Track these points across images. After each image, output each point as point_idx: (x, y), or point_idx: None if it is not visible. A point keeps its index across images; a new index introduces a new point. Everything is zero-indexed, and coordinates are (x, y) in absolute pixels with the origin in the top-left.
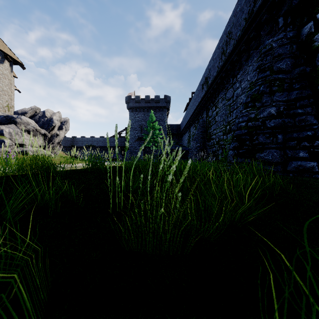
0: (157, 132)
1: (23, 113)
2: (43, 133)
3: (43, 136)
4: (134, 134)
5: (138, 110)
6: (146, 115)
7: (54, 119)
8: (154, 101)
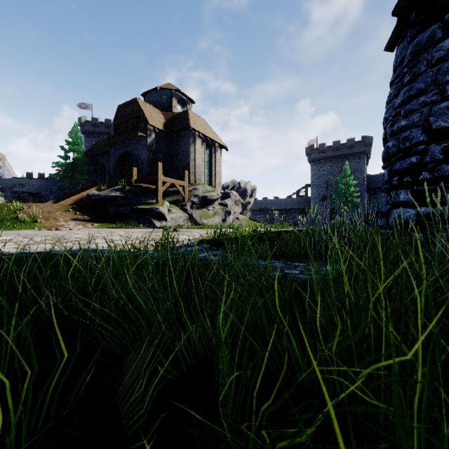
0: (350, 190)
1: (227, 187)
2: (242, 202)
3: (241, 205)
4: (317, 193)
5: (323, 162)
6: (334, 167)
7: (247, 189)
8: (345, 147)
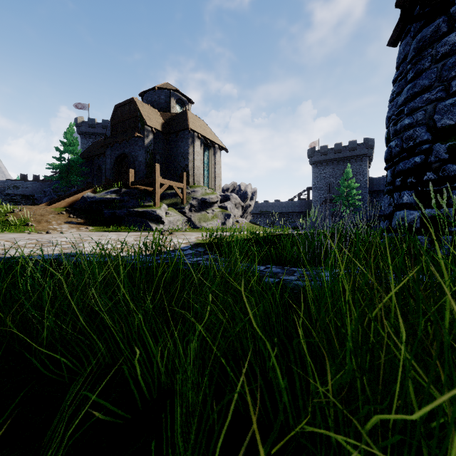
0: (352, 192)
1: (227, 190)
2: (242, 205)
3: (242, 208)
4: (319, 196)
5: (325, 165)
6: (336, 170)
7: (248, 192)
8: (347, 150)
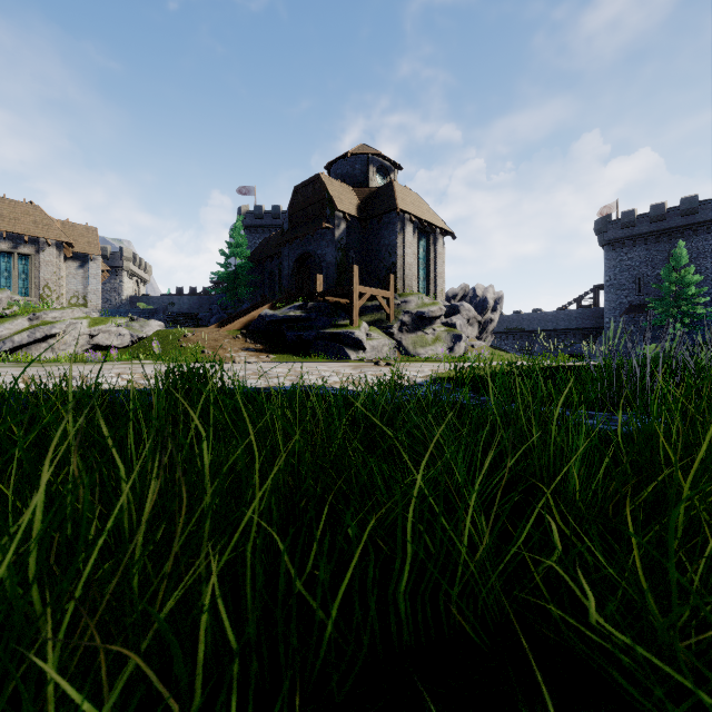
0: (688, 292)
1: (454, 297)
2: (479, 320)
3: (478, 324)
4: (617, 300)
5: (630, 244)
6: (654, 252)
7: (488, 299)
8: (678, 214)
